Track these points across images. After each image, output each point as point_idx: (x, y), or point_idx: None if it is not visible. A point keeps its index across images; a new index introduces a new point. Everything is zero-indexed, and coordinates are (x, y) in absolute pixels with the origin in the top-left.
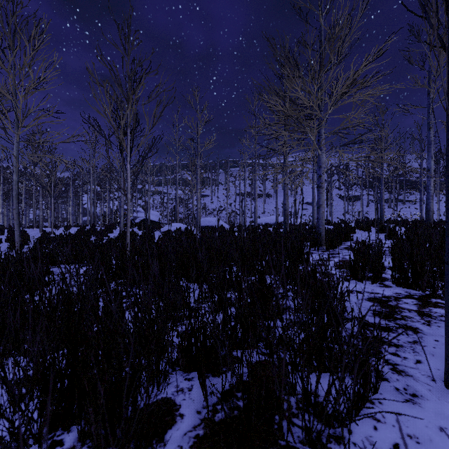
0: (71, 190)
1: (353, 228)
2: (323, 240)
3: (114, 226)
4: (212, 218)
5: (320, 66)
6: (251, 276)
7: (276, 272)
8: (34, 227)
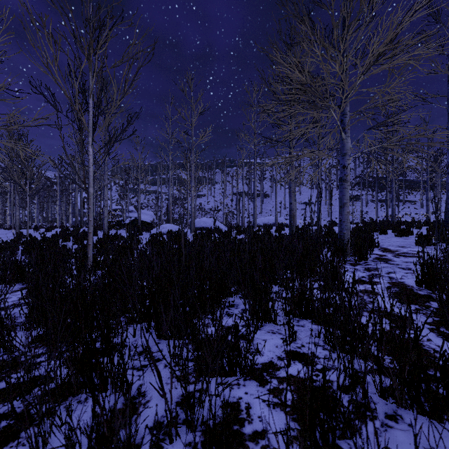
0: (58, 189)
1: (369, 231)
2: (348, 249)
3: (101, 227)
4: (207, 219)
5: (344, 26)
6: (268, 322)
7: (318, 323)
8: (12, 229)
